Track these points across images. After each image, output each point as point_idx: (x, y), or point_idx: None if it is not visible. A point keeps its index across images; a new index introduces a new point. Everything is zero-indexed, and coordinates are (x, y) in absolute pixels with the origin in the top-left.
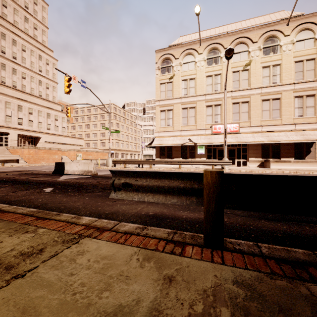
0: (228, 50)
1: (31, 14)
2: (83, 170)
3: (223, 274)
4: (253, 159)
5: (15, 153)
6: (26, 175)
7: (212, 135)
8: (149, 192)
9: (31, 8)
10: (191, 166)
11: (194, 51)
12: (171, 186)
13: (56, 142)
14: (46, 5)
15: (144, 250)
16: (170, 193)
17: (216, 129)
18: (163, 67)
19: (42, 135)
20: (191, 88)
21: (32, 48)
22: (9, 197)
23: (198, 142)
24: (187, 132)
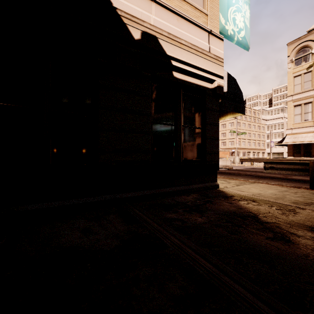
0: None
1: None
2: (222, 165)
3: (312, 191)
4: None
5: None
6: None
7: None
8: (283, 170)
9: None
10: None
11: None
12: (294, 168)
13: None
14: None
15: (281, 186)
16: (294, 171)
17: None
18: (298, 57)
19: None
20: None
21: None
22: None
23: None
24: None
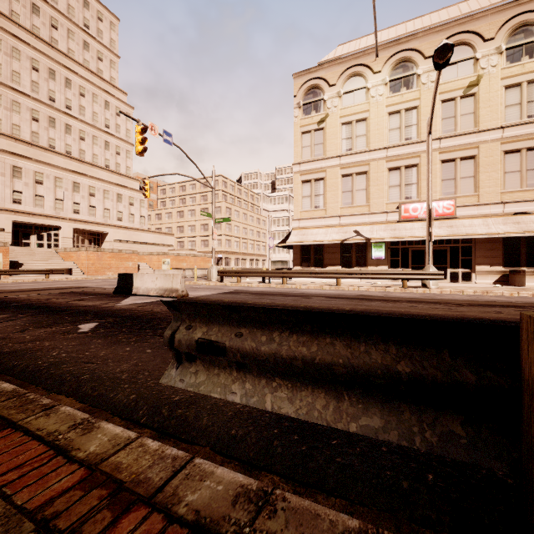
0: (440, 49)
1: (93, 37)
2: (163, 287)
3: None
4: (486, 268)
5: (68, 258)
6: (69, 296)
7: (401, 224)
8: (279, 378)
9: (93, 27)
10: (360, 281)
11: (366, 69)
12: (358, 366)
13: (131, 241)
14: (116, 21)
15: None
16: (354, 388)
17: (409, 211)
18: (307, 102)
19: (110, 230)
20: (360, 138)
21: (95, 91)
22: (4, 343)
23: (374, 236)
24: (352, 218)
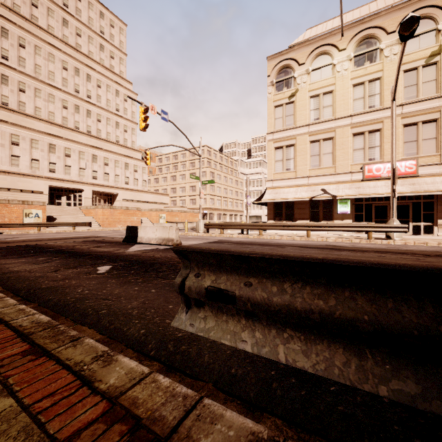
0: (406, 22)
1: (107, 40)
2: (161, 237)
3: None
4: None
5: (88, 214)
6: (90, 243)
7: (365, 183)
8: (290, 329)
9: (107, 33)
10: (327, 233)
11: (332, 48)
12: (388, 325)
13: (136, 200)
14: (124, 26)
15: None
16: (379, 346)
17: (372, 171)
18: (279, 80)
19: (120, 192)
20: (327, 108)
21: (109, 83)
22: (42, 280)
23: (339, 194)
24: (320, 178)
